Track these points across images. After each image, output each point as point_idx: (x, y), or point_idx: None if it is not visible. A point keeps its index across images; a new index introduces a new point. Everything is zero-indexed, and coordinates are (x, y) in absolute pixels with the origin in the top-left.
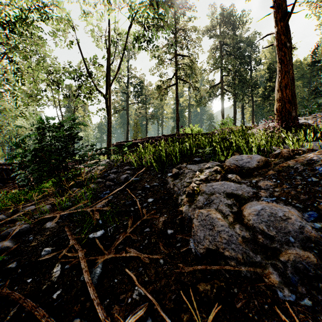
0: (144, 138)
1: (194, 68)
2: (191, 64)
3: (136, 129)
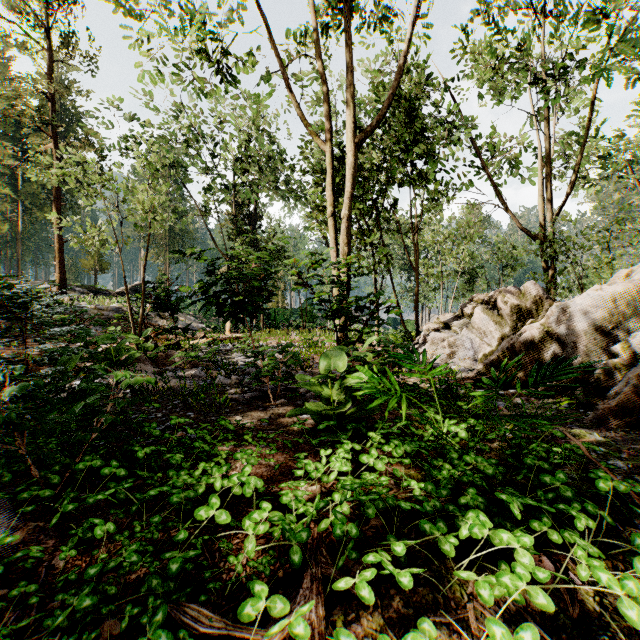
0: None
1: None
2: None
3: None
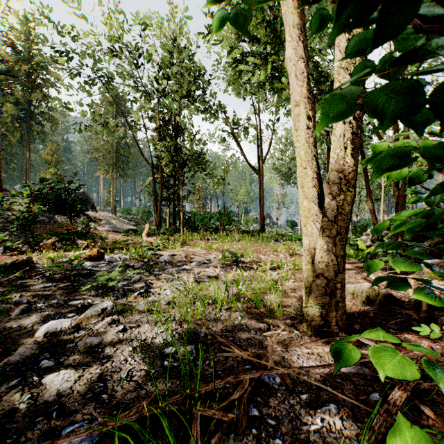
0: None
1: None
2: None
3: None
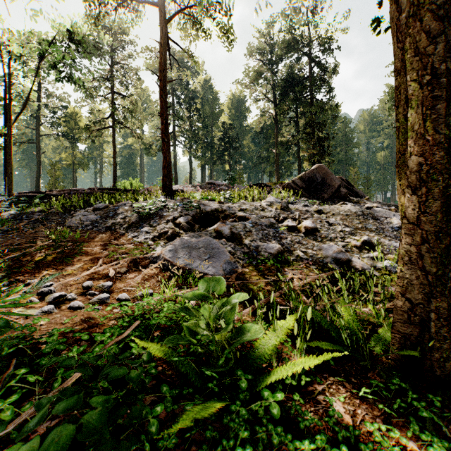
0: (64, 190)
1: (136, 113)
2: (132, 108)
3: (54, 175)
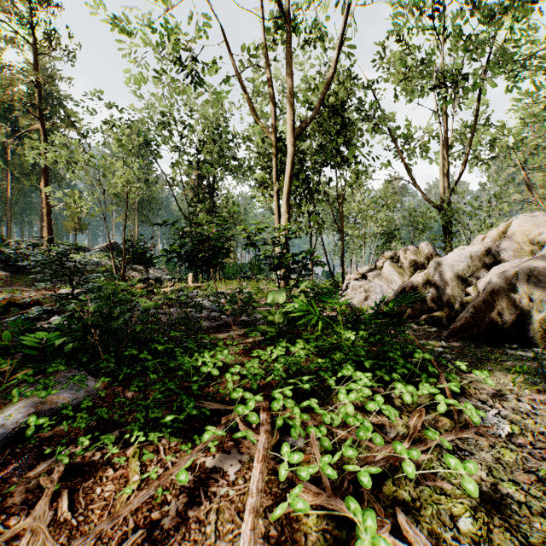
0: None
1: None
2: None
3: None
